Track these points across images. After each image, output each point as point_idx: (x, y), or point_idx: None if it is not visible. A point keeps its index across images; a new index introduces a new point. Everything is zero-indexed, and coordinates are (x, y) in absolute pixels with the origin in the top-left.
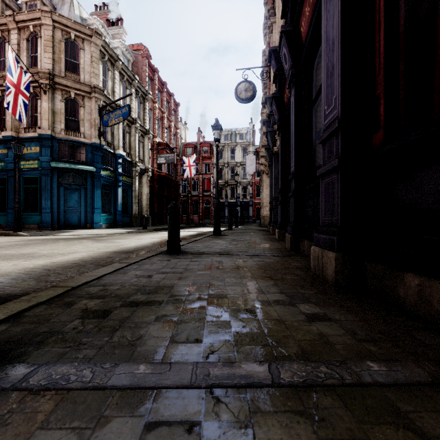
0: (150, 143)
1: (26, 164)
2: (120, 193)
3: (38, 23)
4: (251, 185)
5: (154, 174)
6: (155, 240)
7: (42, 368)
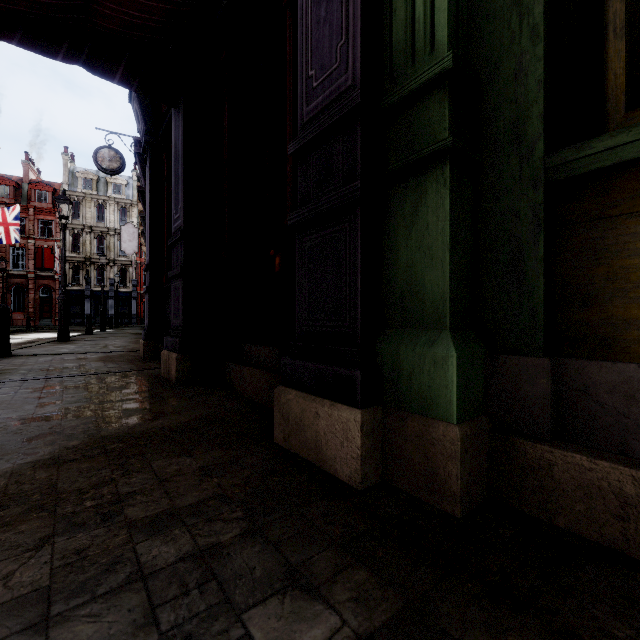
0: None
1: None
2: None
3: None
4: (135, 267)
5: None
6: None
7: None
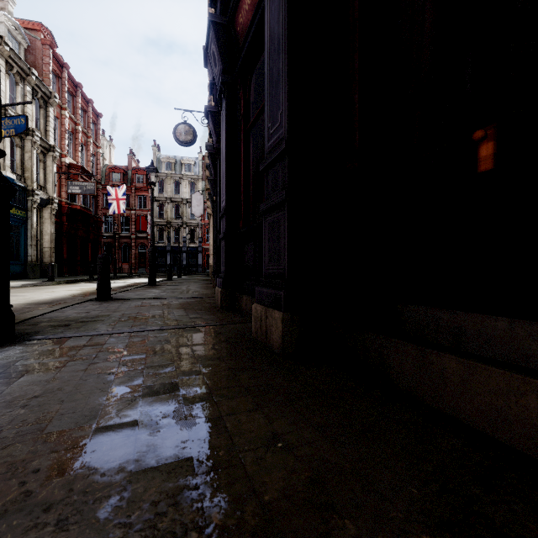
0: (56, 164)
1: None
2: None
3: None
4: (200, 227)
5: (62, 206)
6: (74, 292)
7: (51, 335)
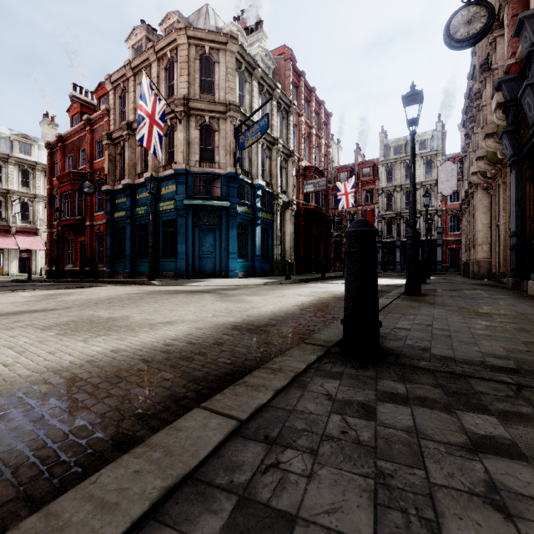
0: (294, 168)
1: (164, 206)
2: (259, 233)
3: (174, 45)
4: (439, 214)
5: (299, 208)
6: (304, 299)
7: None
